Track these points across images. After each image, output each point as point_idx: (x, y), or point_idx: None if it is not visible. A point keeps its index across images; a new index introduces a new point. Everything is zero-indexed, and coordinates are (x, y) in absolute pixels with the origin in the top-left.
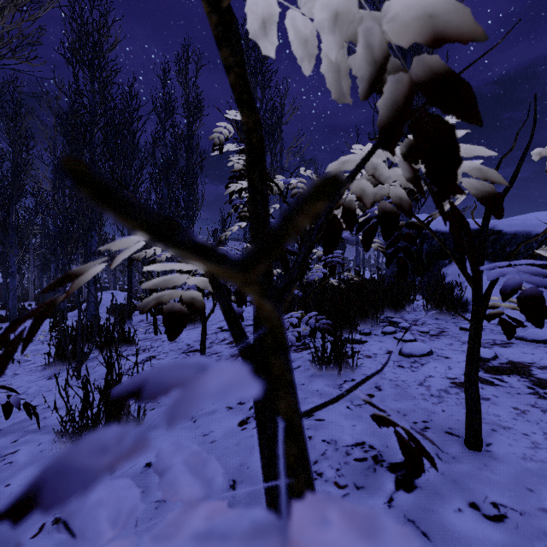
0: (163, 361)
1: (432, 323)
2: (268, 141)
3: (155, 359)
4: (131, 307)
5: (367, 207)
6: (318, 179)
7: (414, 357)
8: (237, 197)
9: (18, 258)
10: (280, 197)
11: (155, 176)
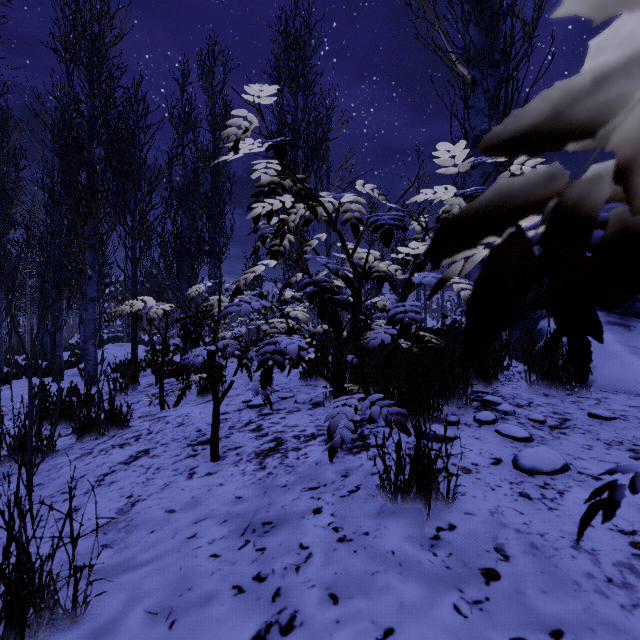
0: (158, 460)
1: (542, 403)
2: (312, 160)
3: (148, 456)
4: (136, 368)
5: (632, 205)
6: (382, 197)
7: (542, 475)
8: (265, 223)
9: (4, 304)
10: (326, 229)
11: (171, 203)
